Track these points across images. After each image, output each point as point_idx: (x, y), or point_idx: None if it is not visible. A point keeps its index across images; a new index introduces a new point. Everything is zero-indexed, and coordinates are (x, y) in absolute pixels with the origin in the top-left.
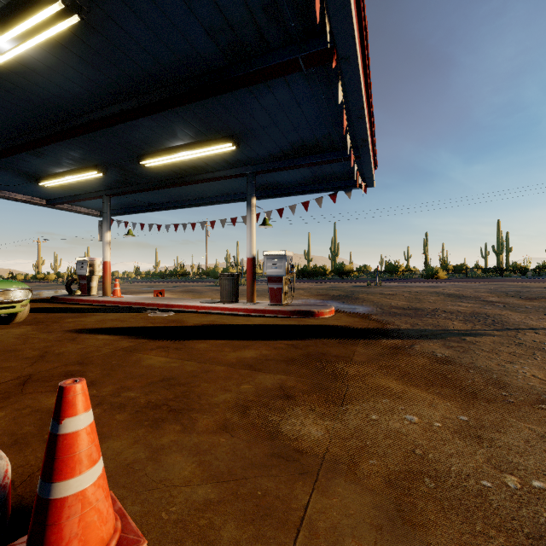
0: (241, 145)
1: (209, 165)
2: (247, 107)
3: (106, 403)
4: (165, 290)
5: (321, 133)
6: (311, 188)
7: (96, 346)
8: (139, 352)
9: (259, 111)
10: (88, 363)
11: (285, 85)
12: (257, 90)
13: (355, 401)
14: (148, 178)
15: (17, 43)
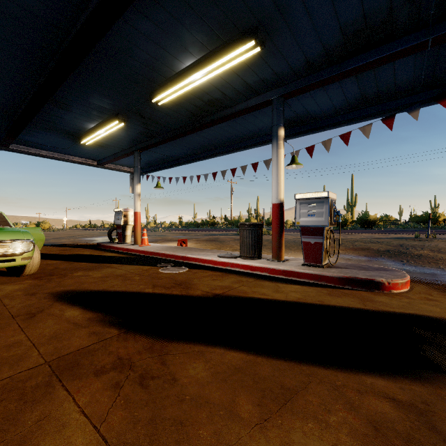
0: (267, 49)
1: (227, 95)
2: None
3: None
4: (192, 238)
5: None
6: (353, 116)
7: (33, 342)
8: (78, 374)
9: None
10: None
11: None
12: None
13: None
14: (168, 126)
15: None
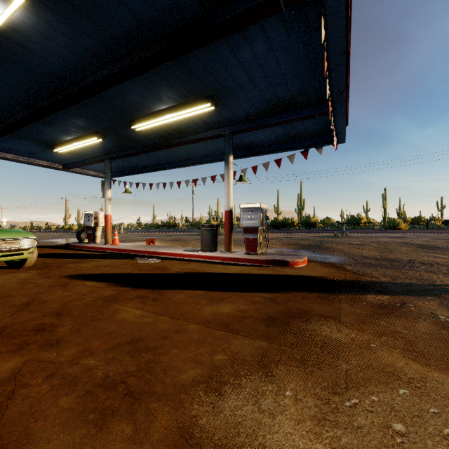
0: (219, 106)
1: (191, 127)
2: (224, 64)
3: (58, 376)
4: (157, 239)
5: (296, 88)
6: (284, 147)
7: (81, 294)
8: (118, 302)
9: (236, 67)
10: (66, 313)
11: (262, 35)
12: (233, 43)
13: (361, 391)
14: (140, 143)
15: (6, 5)
